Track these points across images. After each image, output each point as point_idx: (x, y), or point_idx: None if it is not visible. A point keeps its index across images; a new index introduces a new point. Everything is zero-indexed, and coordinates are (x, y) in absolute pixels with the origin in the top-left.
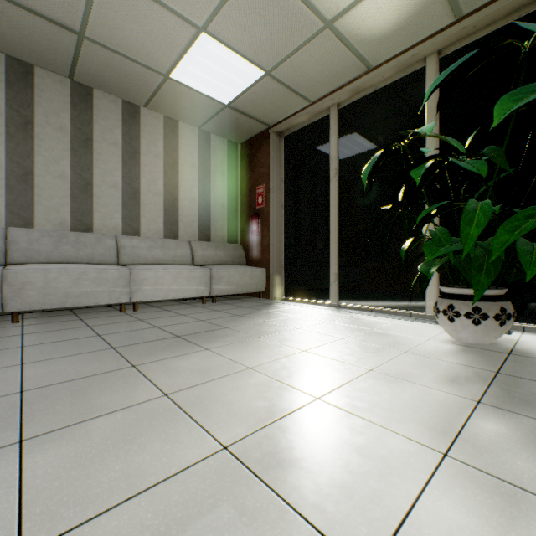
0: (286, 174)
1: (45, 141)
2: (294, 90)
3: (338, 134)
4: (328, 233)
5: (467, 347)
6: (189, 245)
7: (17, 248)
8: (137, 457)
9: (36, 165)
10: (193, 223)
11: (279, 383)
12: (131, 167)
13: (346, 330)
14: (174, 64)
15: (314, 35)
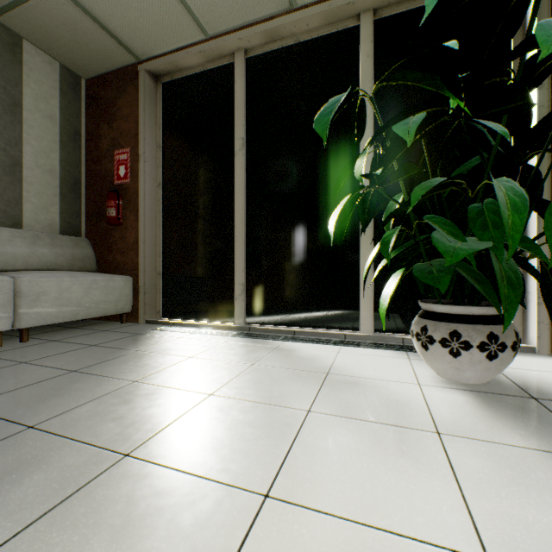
0: (165, 138)
1: None
2: None
3: (246, 92)
4: (231, 227)
5: (482, 395)
6: None
7: None
8: None
9: None
10: None
11: None
12: None
13: (296, 383)
14: None
15: None
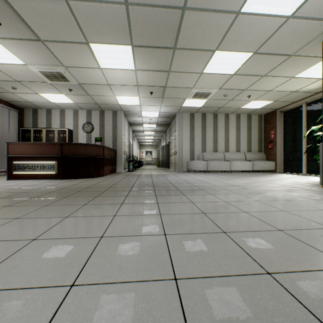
0: (283, 126)
1: (208, 130)
2: (285, 101)
3: (306, 112)
4: (302, 148)
5: None
6: (244, 154)
7: (204, 157)
8: (253, 180)
9: (206, 137)
10: (245, 146)
11: (272, 179)
12: (226, 132)
13: (297, 177)
14: (243, 106)
15: (289, 93)
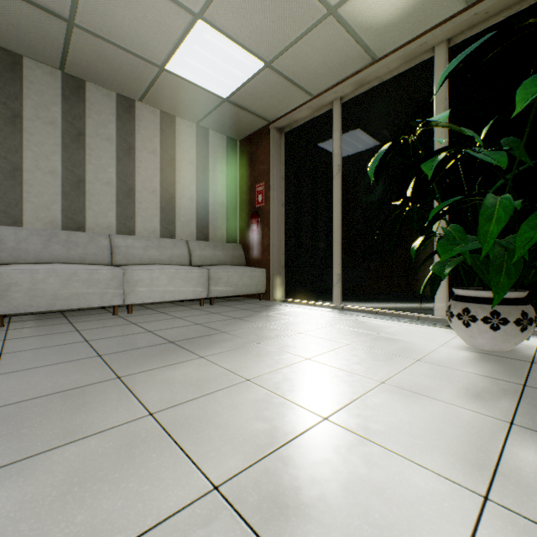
0: (286, 171)
1: (35, 136)
2: (295, 82)
3: (341, 129)
4: (331, 232)
5: (485, 355)
6: (187, 245)
7: (3, 247)
8: (106, 502)
9: (25, 160)
10: (191, 222)
11: (280, 399)
12: (125, 164)
13: (351, 335)
14: (170, 54)
15: (317, 23)
